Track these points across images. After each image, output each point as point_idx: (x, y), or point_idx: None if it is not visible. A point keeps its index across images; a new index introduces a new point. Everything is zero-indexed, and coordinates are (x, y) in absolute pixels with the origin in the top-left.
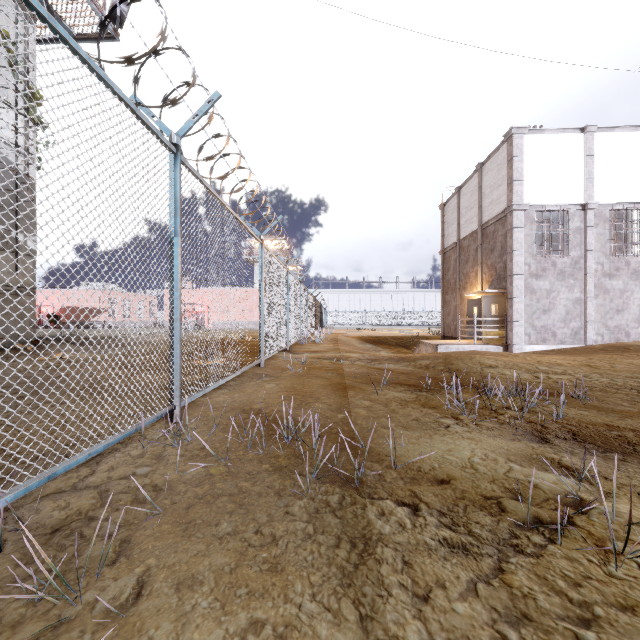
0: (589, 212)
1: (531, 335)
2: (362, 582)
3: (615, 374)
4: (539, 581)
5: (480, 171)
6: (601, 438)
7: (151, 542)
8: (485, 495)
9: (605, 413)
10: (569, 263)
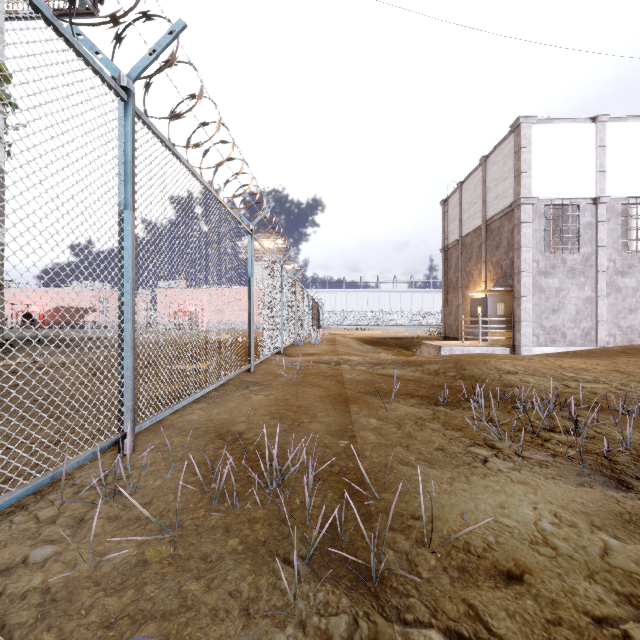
0: (601, 206)
1: (540, 336)
2: None
3: None
4: None
5: (484, 164)
6: None
7: None
8: (593, 614)
9: None
10: (579, 260)
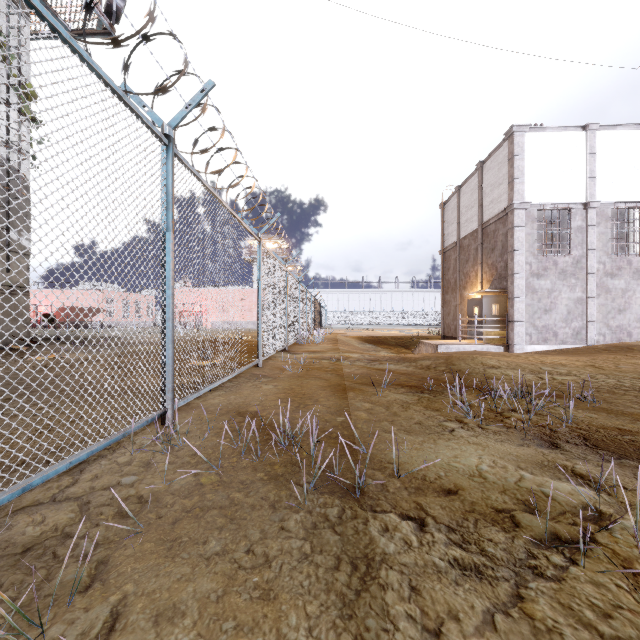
0: (591, 211)
1: (532, 335)
2: (365, 613)
3: (621, 375)
4: (564, 611)
5: (480, 170)
6: (614, 443)
7: (130, 564)
8: (496, 508)
9: (615, 416)
10: (571, 262)
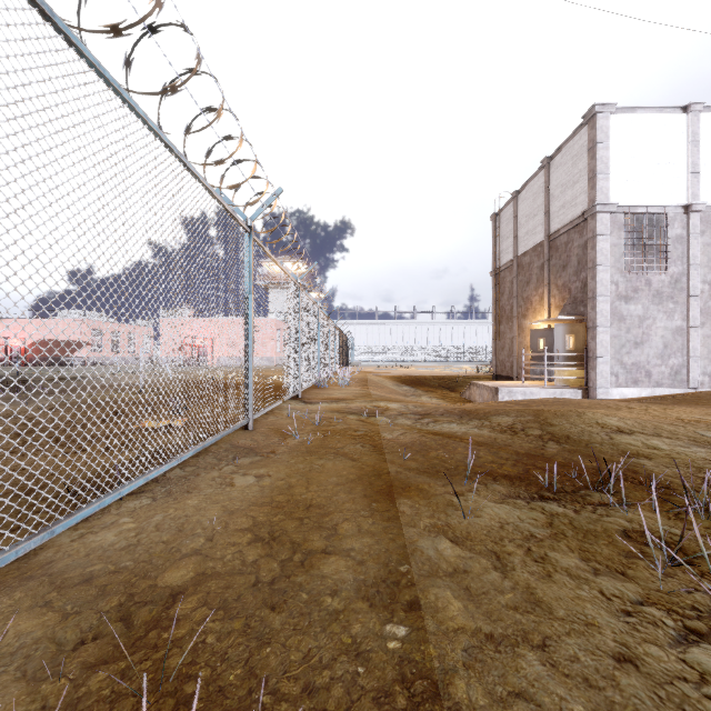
0: (693, 215)
1: (619, 375)
2: None
3: None
4: None
5: (547, 167)
6: None
7: None
8: None
9: None
10: (668, 282)
